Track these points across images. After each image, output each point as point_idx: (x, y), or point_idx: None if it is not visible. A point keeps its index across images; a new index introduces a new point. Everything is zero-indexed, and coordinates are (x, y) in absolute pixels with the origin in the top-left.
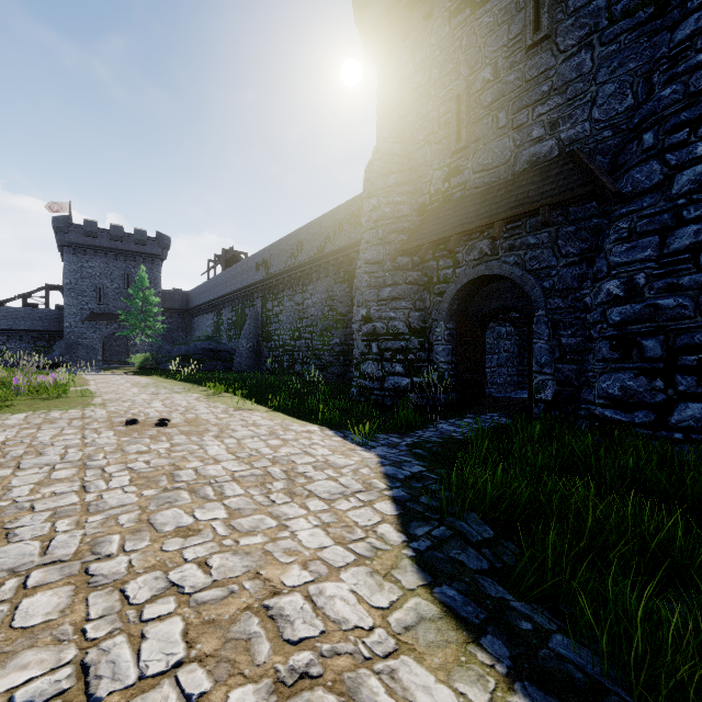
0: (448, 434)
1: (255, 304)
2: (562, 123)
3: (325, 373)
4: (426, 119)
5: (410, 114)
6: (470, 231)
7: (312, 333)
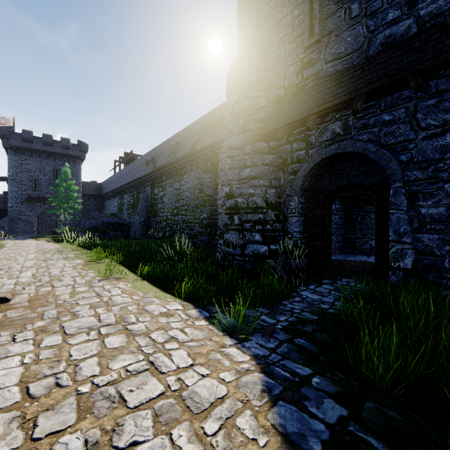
0: (317, 306)
1: (146, 190)
2: (421, 0)
3: (195, 240)
4: (280, 23)
5: (266, 22)
6: (326, 111)
7: (186, 211)
